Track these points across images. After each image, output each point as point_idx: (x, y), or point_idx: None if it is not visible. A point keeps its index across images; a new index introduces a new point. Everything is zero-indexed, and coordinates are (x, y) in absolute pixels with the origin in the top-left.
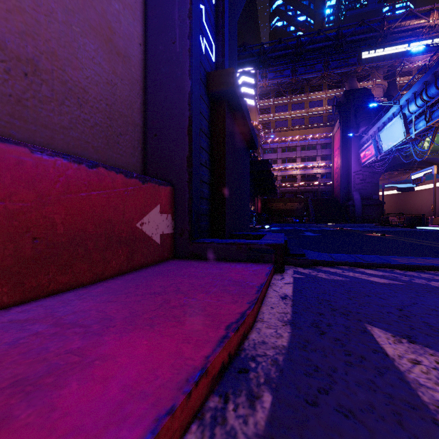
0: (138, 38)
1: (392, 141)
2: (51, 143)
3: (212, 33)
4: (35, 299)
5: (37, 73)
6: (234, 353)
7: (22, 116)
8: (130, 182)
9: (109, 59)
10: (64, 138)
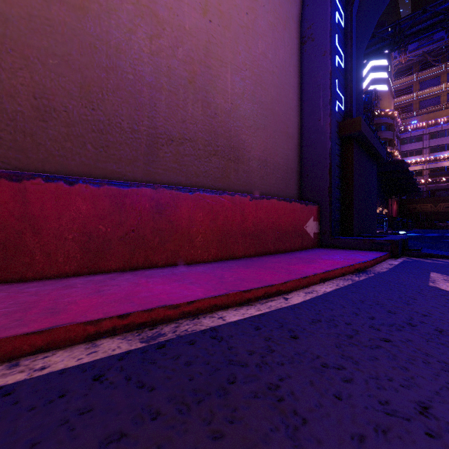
0: (297, 122)
1: None
2: (270, 192)
3: (342, 90)
4: (277, 253)
5: (266, 164)
6: (361, 269)
7: (263, 183)
8: (302, 206)
9: (286, 142)
10: (273, 189)
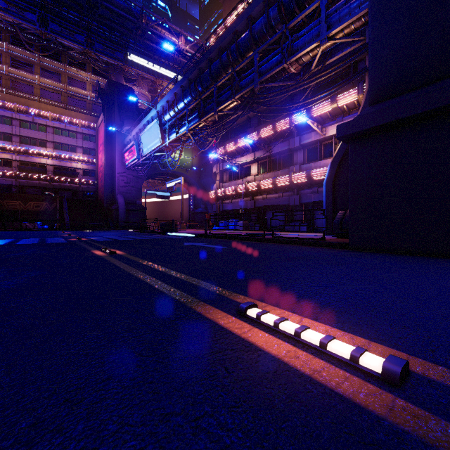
0: None
1: (151, 145)
2: None
3: None
4: None
5: None
6: None
7: None
8: None
9: None
10: None
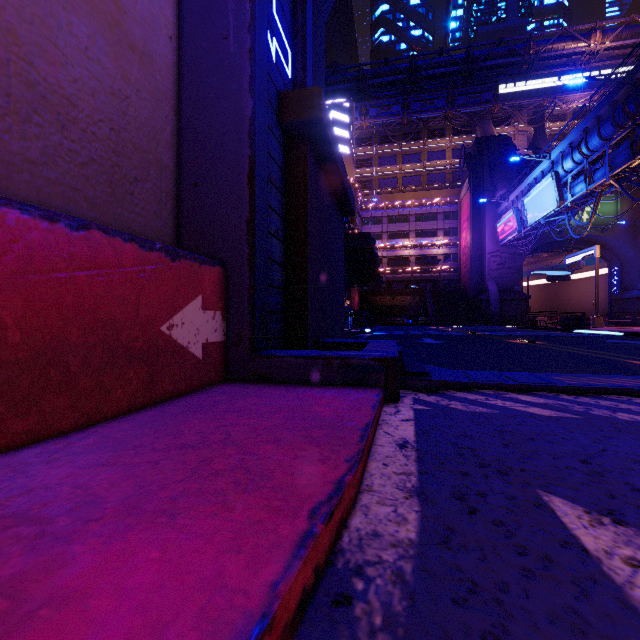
0: (166, 27)
1: (541, 211)
2: (6, 186)
3: (287, 33)
4: None
5: None
6: (324, 562)
7: None
8: (150, 258)
9: (116, 54)
10: (32, 180)
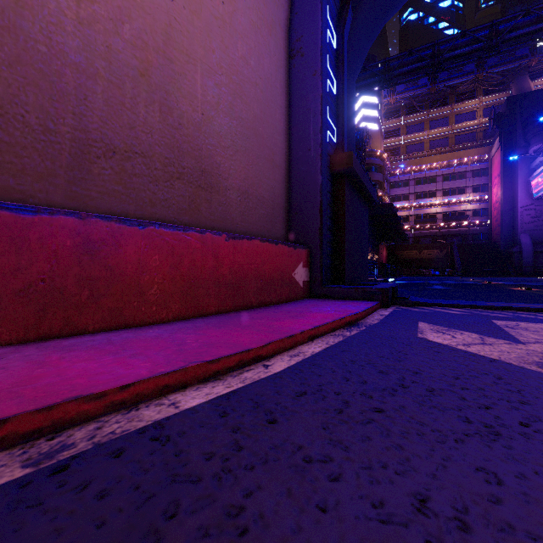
0: (285, 149)
1: None
2: (252, 231)
3: (333, 120)
4: (261, 307)
5: (248, 196)
6: (353, 322)
7: (244, 220)
8: (290, 250)
9: (272, 172)
10: (256, 227)
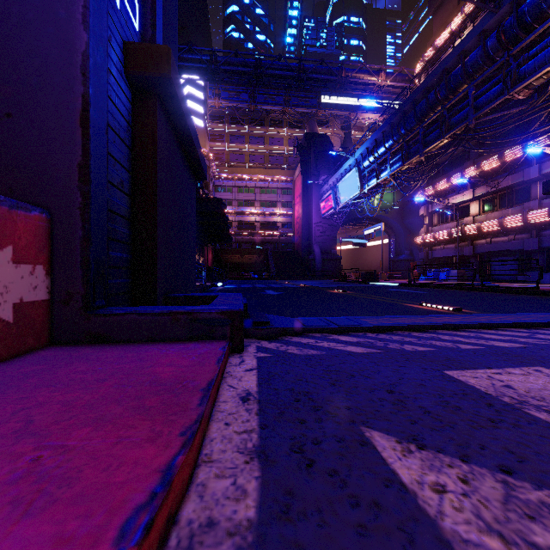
0: None
1: (349, 194)
2: None
3: None
4: None
5: None
6: None
7: None
8: None
9: None
10: None
